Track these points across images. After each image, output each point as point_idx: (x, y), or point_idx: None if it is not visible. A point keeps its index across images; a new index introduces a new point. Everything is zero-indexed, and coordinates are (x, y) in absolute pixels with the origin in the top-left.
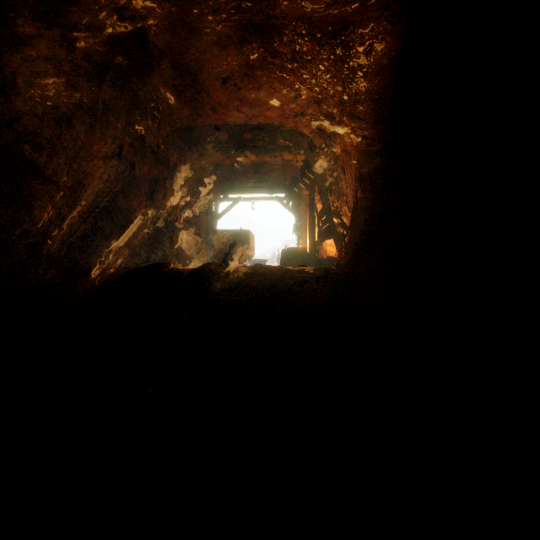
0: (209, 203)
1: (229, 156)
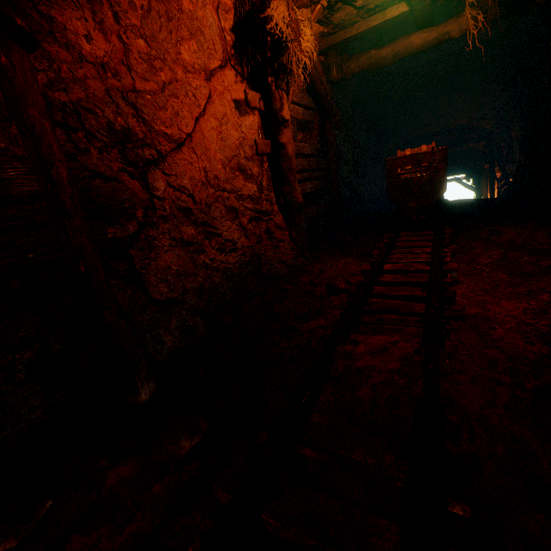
0: None
1: None
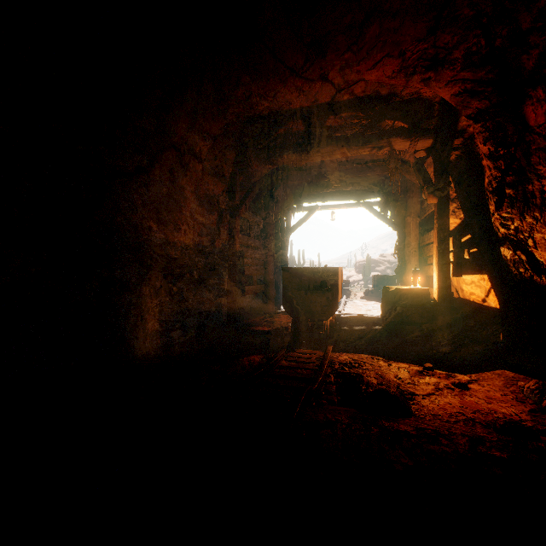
0: (279, 217)
1: (305, 154)
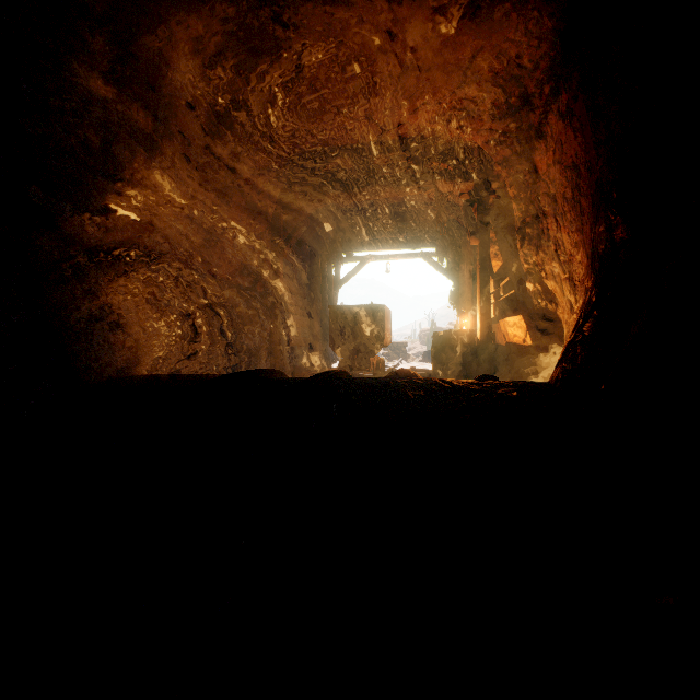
0: (327, 266)
1: (353, 193)
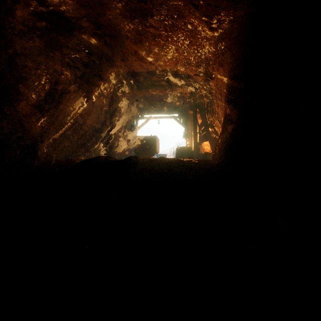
0: (132, 120)
1: (144, 91)
